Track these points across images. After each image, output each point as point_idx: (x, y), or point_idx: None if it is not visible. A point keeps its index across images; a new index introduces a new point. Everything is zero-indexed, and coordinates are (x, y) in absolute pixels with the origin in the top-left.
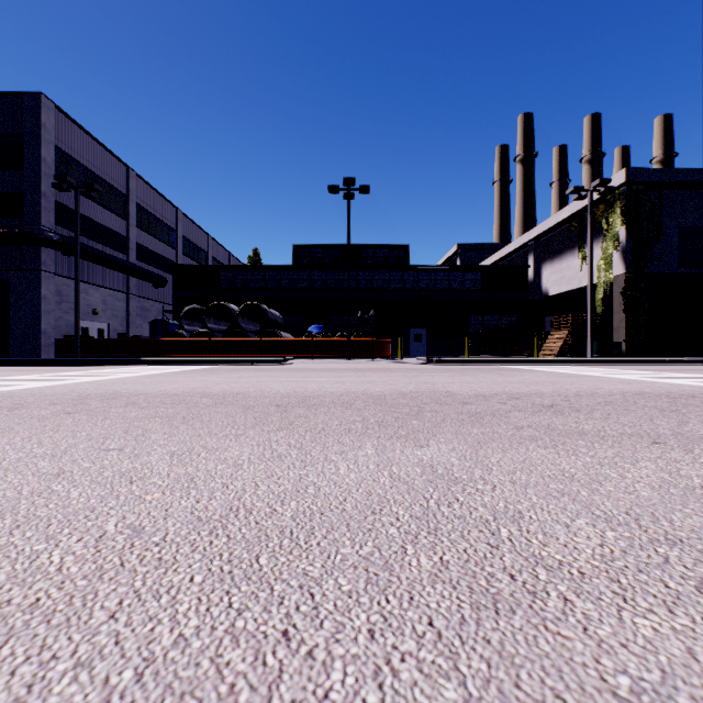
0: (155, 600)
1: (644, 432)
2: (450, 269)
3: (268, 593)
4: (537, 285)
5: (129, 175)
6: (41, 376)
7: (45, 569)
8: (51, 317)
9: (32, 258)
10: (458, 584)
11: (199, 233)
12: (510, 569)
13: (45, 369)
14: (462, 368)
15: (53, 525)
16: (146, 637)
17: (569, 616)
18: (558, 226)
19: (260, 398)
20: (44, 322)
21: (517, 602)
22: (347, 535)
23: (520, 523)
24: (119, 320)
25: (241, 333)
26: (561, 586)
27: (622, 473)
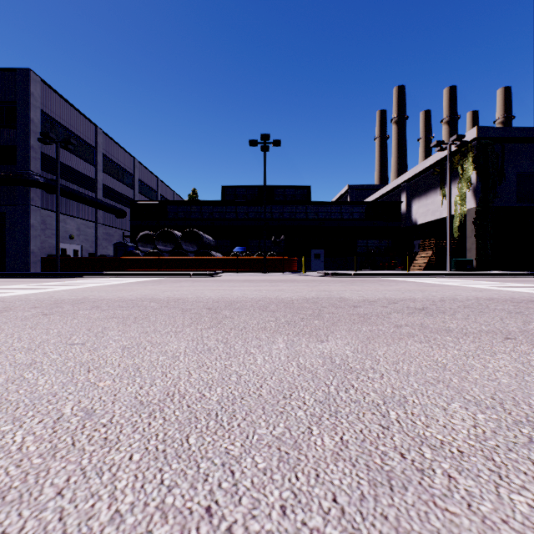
0: (98, 477)
1: (497, 329)
2: (342, 204)
3: (195, 471)
4: (408, 216)
5: (97, 132)
6: (28, 285)
7: (8, 448)
8: (37, 241)
9: (23, 196)
10: (357, 462)
11: (151, 177)
12: (400, 448)
13: (32, 280)
14: (352, 279)
15: (20, 408)
16: (87, 513)
17: (454, 493)
18: (424, 171)
19: (196, 302)
20: (32, 244)
21: (408, 479)
22: (263, 417)
23: (405, 406)
24: (89, 243)
25: (182, 253)
26: (445, 463)
27: (484, 364)
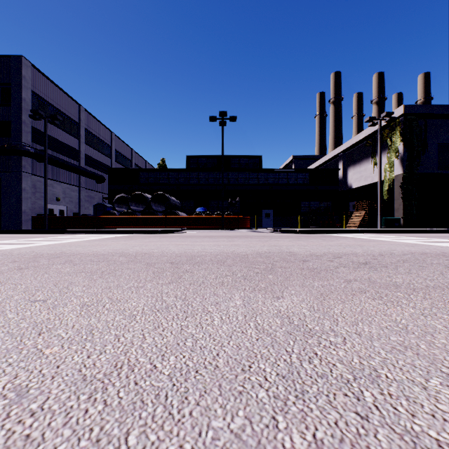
0: None
1: (442, 285)
2: (288, 171)
3: None
4: (345, 181)
5: (80, 110)
6: (16, 241)
7: None
8: (28, 202)
9: (16, 164)
10: None
11: (126, 148)
12: None
13: (22, 236)
14: (297, 235)
15: None
16: None
17: None
18: (358, 143)
19: (161, 257)
20: (24, 205)
21: None
22: (219, 400)
23: (379, 384)
24: (73, 204)
25: (152, 212)
26: None
27: (445, 325)
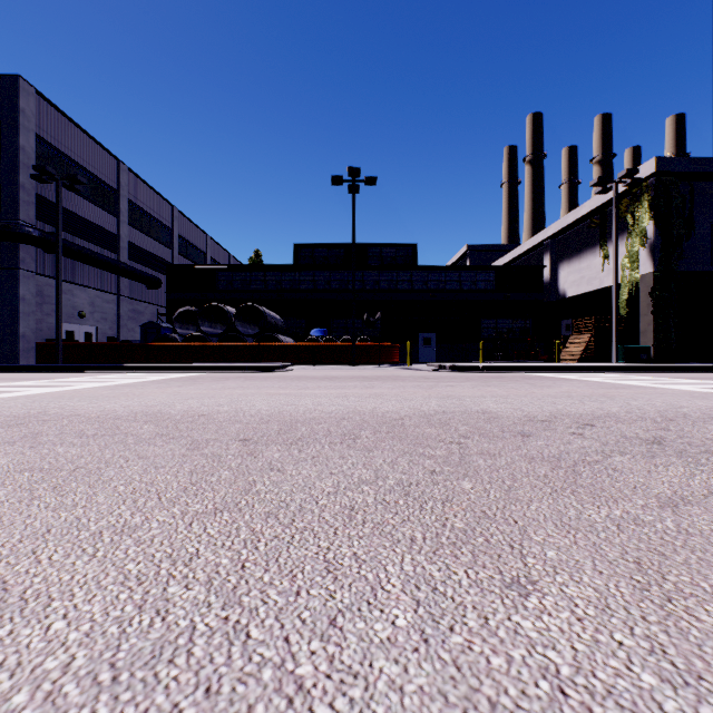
0: None
1: None
2: (462, 269)
3: None
4: (554, 286)
5: (119, 168)
6: None
7: None
8: (30, 320)
9: (9, 255)
10: None
11: (197, 232)
12: None
13: (8, 377)
14: (482, 376)
15: None
16: None
17: None
18: (577, 223)
19: (228, 424)
20: (23, 325)
21: None
22: None
23: None
24: (108, 323)
25: (238, 337)
26: None
27: None
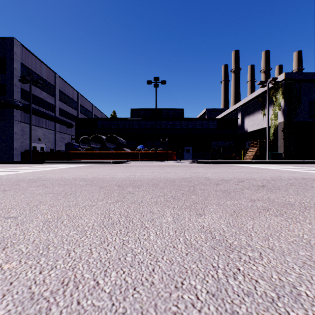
0: None
1: None
2: (203, 120)
3: None
4: (242, 127)
5: (55, 76)
6: (8, 169)
7: None
8: (18, 142)
9: (10, 114)
10: None
11: (88, 103)
12: None
13: (13, 166)
14: (210, 165)
15: None
16: None
17: None
18: (252, 100)
19: (111, 181)
20: (15, 144)
21: None
22: None
23: (302, 303)
24: (51, 143)
25: (106, 149)
26: None
27: None
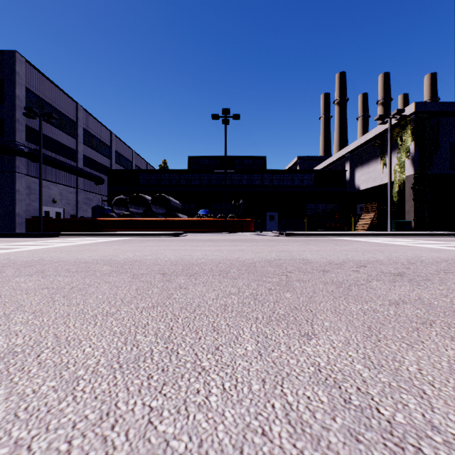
0: None
1: None
2: (294, 172)
3: None
4: (352, 182)
5: (78, 109)
6: (1, 245)
7: None
8: (22, 204)
9: (9, 164)
10: None
11: (126, 149)
12: None
13: (11, 240)
14: (305, 239)
15: None
16: None
17: None
18: (366, 143)
19: (152, 265)
20: (18, 207)
21: None
22: None
23: None
24: (71, 206)
25: (152, 215)
26: None
27: None
